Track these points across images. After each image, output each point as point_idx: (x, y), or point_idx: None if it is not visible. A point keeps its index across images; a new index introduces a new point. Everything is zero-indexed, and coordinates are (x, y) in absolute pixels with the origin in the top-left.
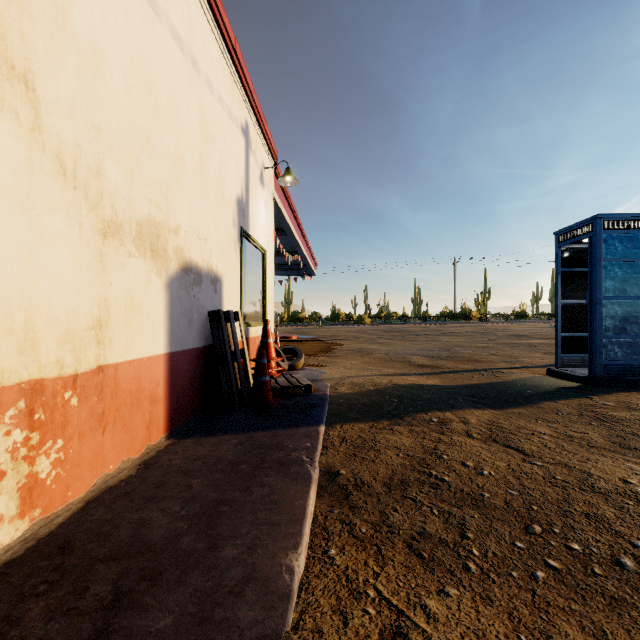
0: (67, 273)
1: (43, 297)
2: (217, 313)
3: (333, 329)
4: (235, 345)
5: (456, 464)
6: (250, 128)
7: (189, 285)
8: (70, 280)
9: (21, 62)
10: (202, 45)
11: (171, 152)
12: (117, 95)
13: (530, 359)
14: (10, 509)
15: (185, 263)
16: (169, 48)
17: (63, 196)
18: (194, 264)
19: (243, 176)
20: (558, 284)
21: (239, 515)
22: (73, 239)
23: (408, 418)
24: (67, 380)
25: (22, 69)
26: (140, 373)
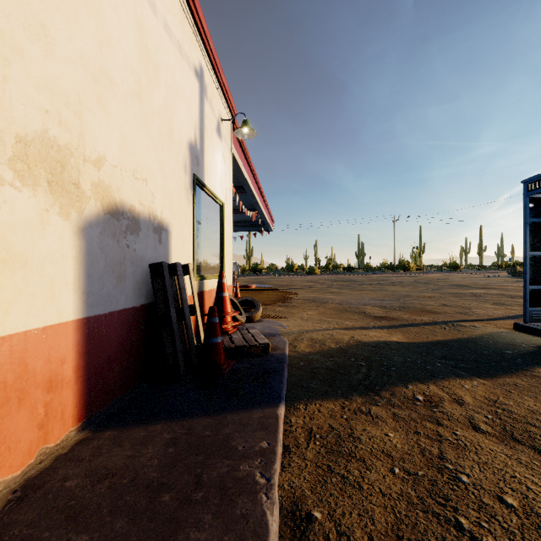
0: None
1: None
2: (159, 266)
3: (288, 279)
4: (183, 302)
5: (490, 499)
6: (205, 74)
7: (119, 232)
8: None
9: None
10: None
11: (88, 60)
12: None
13: (484, 310)
14: None
15: (113, 205)
16: None
17: None
18: (128, 207)
19: (197, 121)
20: (527, 235)
21: None
22: None
23: (385, 393)
24: None
25: None
26: (25, 352)
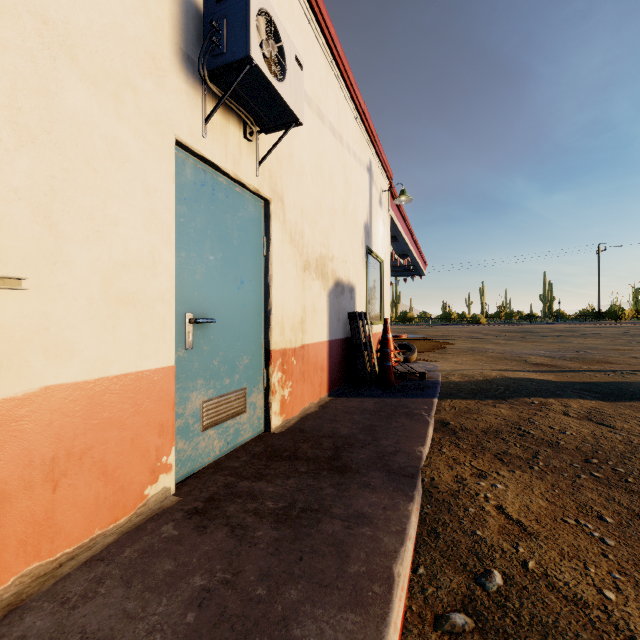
0: (292, 293)
1: (286, 307)
2: (354, 314)
3: (444, 329)
4: (365, 338)
5: (544, 426)
6: (372, 164)
7: (338, 295)
8: (293, 297)
9: (280, 191)
10: (344, 123)
11: (330, 208)
12: (308, 186)
13: None
14: (278, 409)
15: (336, 280)
16: (329, 140)
17: (291, 253)
18: (340, 280)
19: (368, 205)
20: None
21: (386, 431)
22: (294, 275)
23: (511, 400)
24: (292, 350)
25: (280, 195)
26: (317, 351)
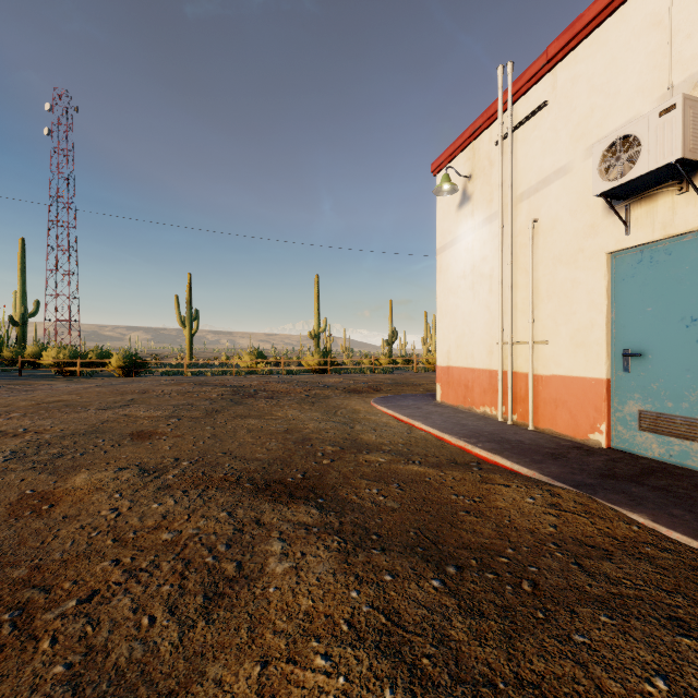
0: None
1: None
2: None
3: None
4: None
5: None
6: None
7: None
8: None
9: None
10: None
11: None
12: None
13: None
14: None
15: None
16: None
17: None
18: None
19: None
20: None
21: None
22: None
23: None
24: None
25: None
26: None
